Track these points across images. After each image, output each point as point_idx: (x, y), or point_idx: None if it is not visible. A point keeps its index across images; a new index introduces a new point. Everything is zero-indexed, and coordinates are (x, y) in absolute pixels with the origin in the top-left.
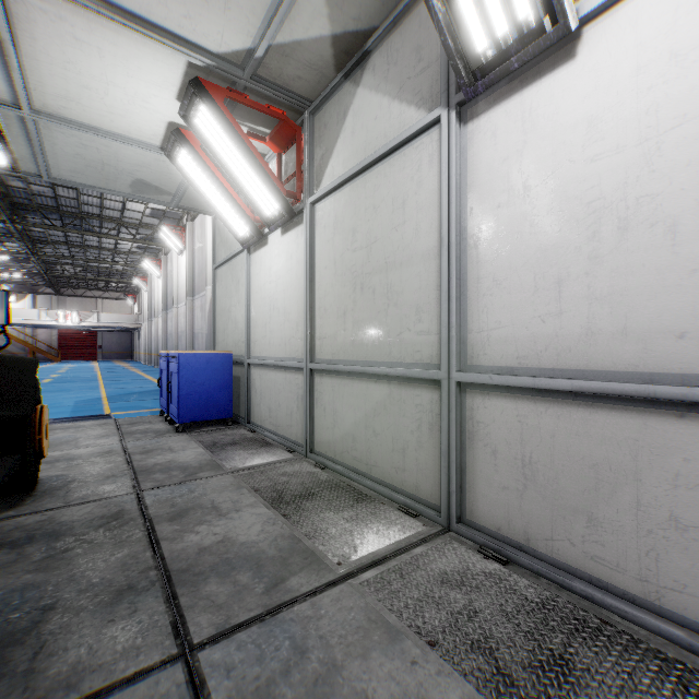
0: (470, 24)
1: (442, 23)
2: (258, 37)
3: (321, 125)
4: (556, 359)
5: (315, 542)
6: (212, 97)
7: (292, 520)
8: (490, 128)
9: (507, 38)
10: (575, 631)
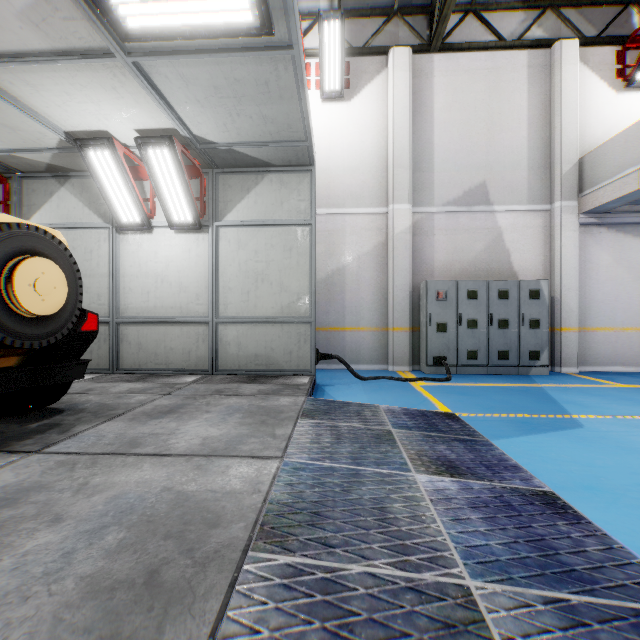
0: (121, 214)
1: (112, 210)
2: None
3: (31, 188)
4: (148, 313)
5: None
6: None
7: None
8: (129, 240)
9: (133, 223)
10: (149, 376)
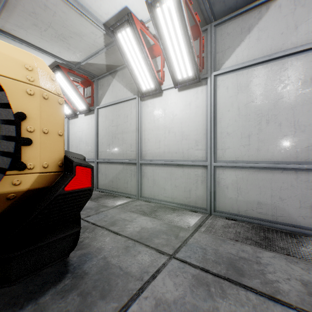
0: (142, 84)
1: (136, 82)
2: (82, 60)
3: (101, 84)
4: (159, 157)
5: (104, 204)
6: (63, 71)
7: (96, 202)
8: (147, 104)
9: (149, 89)
10: (159, 208)
